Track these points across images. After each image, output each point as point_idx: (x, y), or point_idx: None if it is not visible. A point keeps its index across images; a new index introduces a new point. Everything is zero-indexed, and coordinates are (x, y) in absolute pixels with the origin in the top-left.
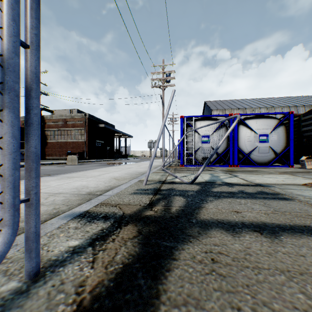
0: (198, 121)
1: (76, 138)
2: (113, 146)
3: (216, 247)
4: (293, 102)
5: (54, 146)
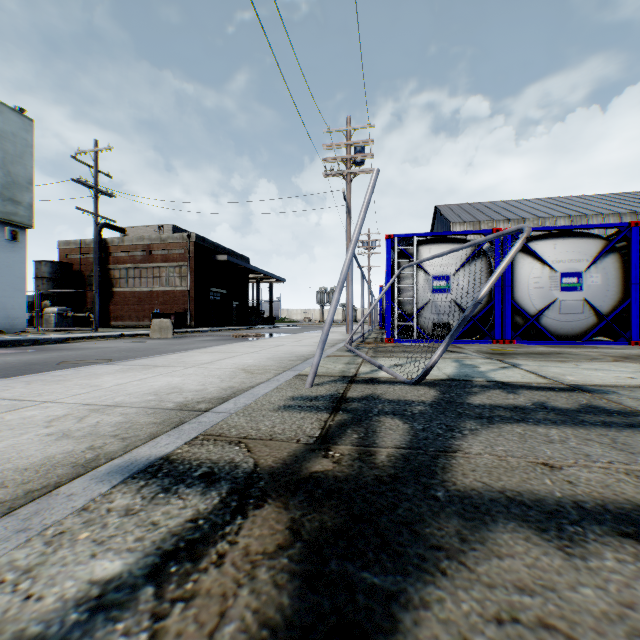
0: (424, 244)
1: (171, 284)
2: (246, 299)
3: (525, 598)
4: (628, 205)
5: (128, 300)
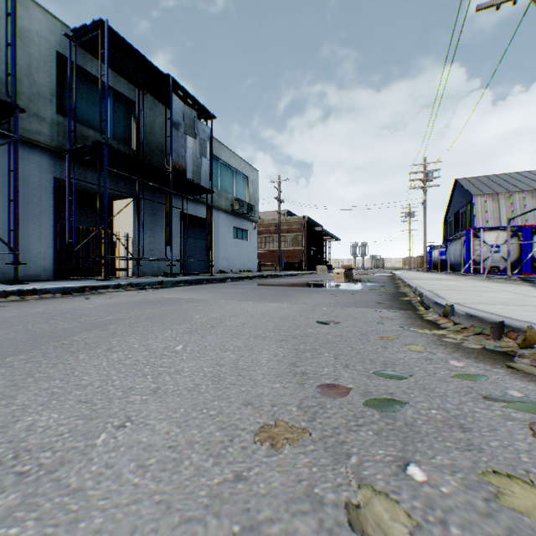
0: (484, 232)
1: (292, 246)
2: (322, 253)
3: None
4: None
5: (265, 255)
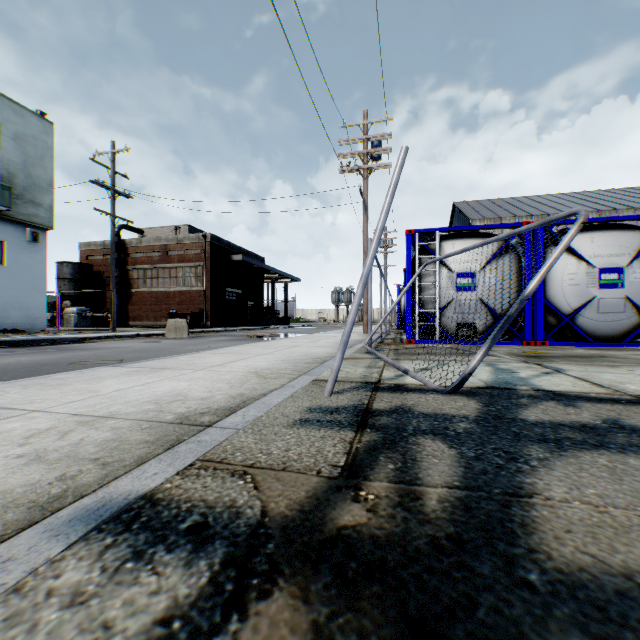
0: (447, 240)
1: (187, 284)
2: (261, 299)
3: None
4: None
5: (145, 300)
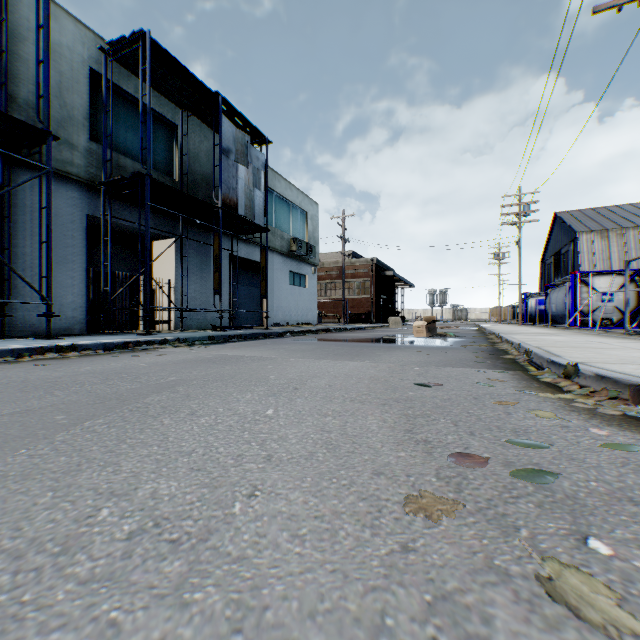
0: (594, 277)
1: (358, 294)
2: (393, 302)
3: None
4: None
5: (326, 305)
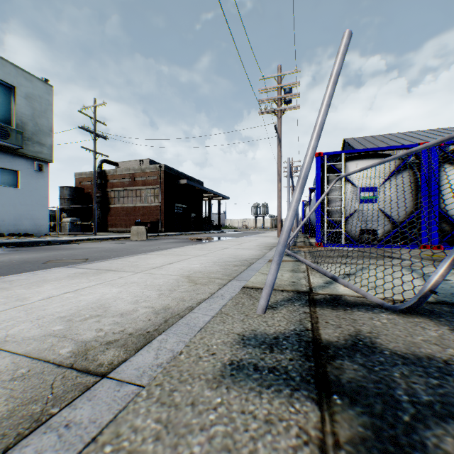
0: (351, 160)
1: (148, 201)
2: (201, 212)
3: None
4: None
5: (119, 213)
